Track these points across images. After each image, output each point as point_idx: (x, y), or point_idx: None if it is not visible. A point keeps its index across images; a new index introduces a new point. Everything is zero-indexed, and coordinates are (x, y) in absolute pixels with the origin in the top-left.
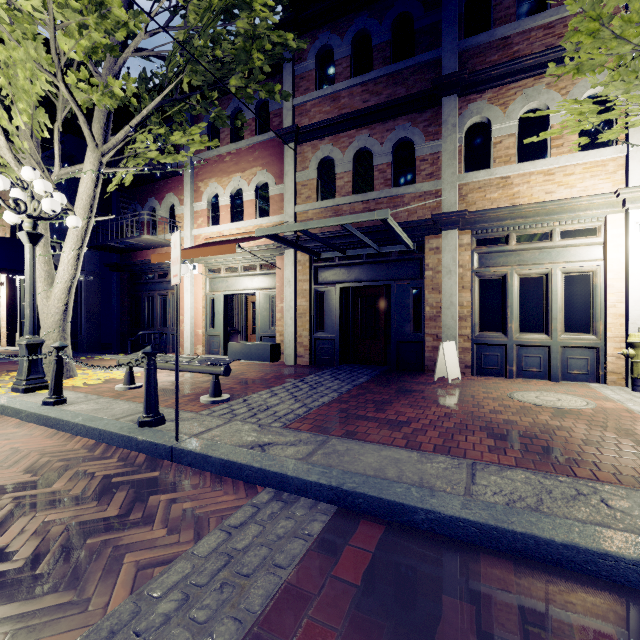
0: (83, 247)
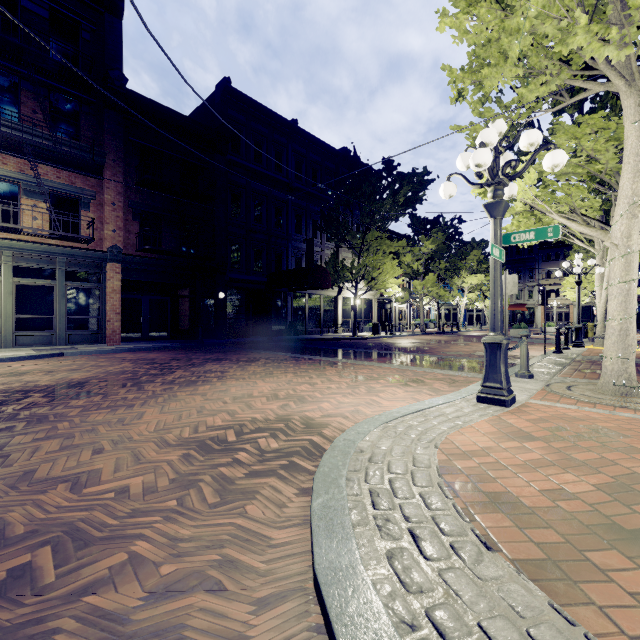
0: None
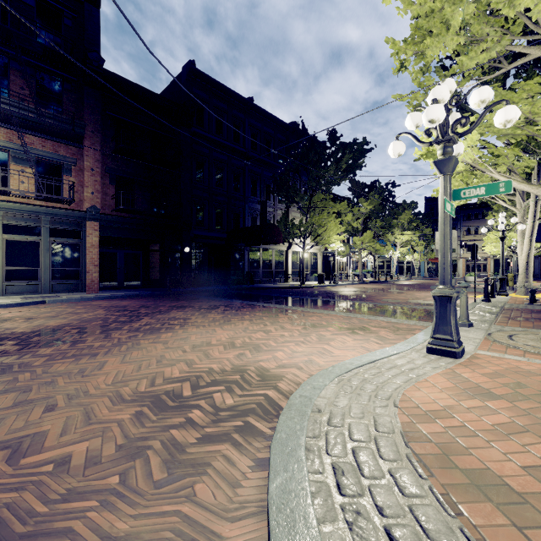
0: (532, 235)
